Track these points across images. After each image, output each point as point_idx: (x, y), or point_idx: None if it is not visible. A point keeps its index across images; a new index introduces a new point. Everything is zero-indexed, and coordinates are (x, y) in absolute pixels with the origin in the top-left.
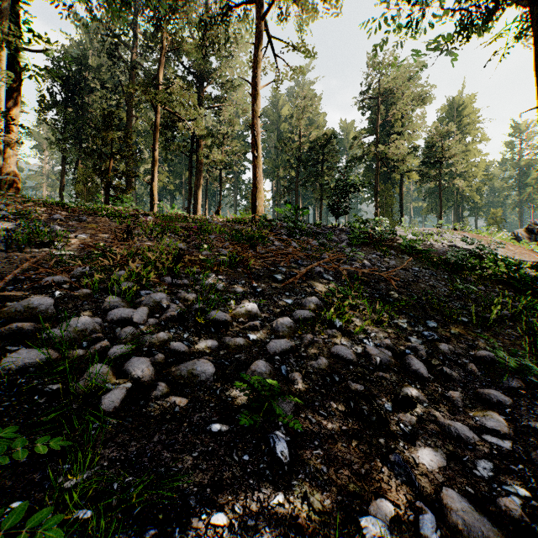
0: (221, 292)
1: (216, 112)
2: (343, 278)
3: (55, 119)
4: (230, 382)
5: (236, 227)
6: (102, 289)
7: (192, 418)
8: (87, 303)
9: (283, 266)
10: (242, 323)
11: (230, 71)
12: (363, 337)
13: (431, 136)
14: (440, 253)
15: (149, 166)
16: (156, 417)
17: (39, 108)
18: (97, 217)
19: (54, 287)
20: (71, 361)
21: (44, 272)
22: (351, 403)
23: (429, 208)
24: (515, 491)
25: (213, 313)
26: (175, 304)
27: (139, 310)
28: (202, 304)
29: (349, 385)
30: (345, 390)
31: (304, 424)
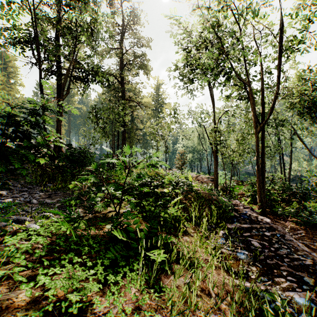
0: None
1: None
2: None
3: None
4: None
5: None
6: None
7: None
8: None
9: None
10: None
11: None
12: None
13: None
14: None
15: None
16: None
17: None
18: None
19: None
20: None
21: None
22: None
23: None
24: (29, 199)
25: None
26: None
27: None
28: None
29: None
30: None
31: None
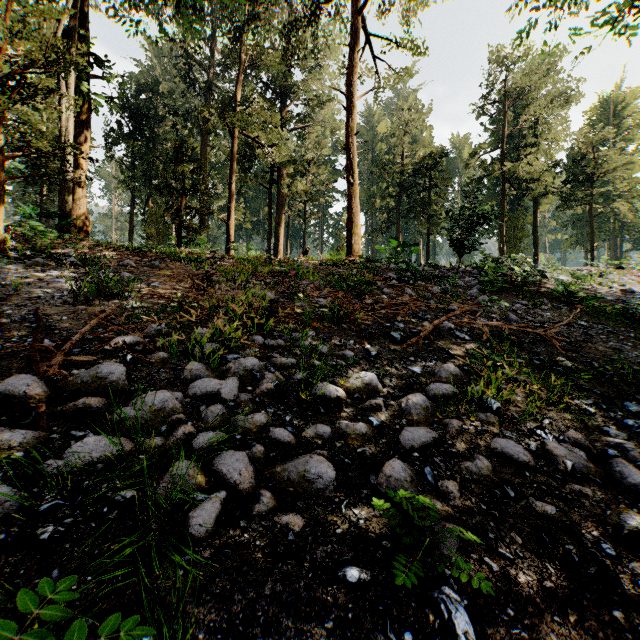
0: (326, 357)
1: (300, 134)
2: (484, 337)
3: (124, 155)
4: (357, 493)
5: (331, 270)
6: (180, 352)
7: (314, 553)
8: (164, 370)
9: (400, 320)
10: (359, 400)
11: (317, 84)
12: (534, 426)
13: (578, 146)
14: (611, 301)
15: (223, 202)
16: (264, 549)
17: (108, 143)
18: (171, 262)
19: (125, 350)
20: (147, 453)
21: (113, 330)
22: (547, 539)
23: (573, 240)
24: None
25: (320, 386)
26: (270, 373)
27: (228, 382)
28: (306, 374)
29: (531, 504)
30: (529, 513)
31: (482, 573)
